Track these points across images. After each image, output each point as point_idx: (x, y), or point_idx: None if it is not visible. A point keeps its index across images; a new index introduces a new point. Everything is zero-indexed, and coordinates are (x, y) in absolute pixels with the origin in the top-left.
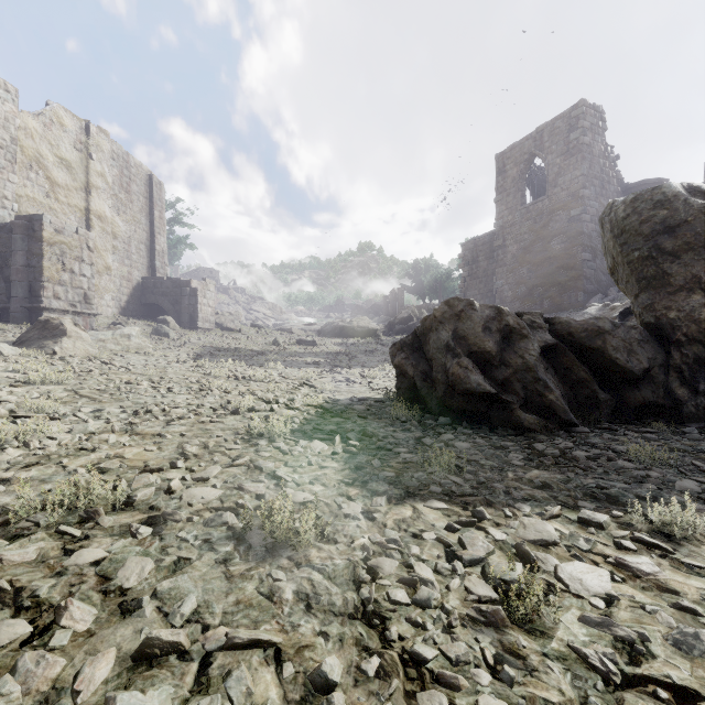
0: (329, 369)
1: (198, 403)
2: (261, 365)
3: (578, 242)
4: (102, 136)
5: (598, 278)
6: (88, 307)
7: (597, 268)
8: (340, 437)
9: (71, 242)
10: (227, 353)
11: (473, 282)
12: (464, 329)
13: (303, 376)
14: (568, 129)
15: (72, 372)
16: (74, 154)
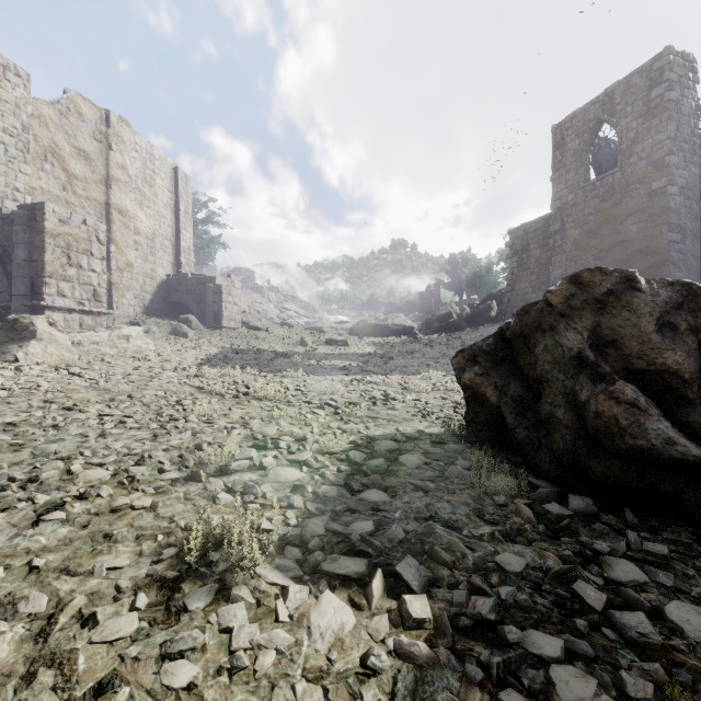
0: (361, 377)
1: (147, 450)
2: (279, 371)
3: (663, 221)
4: (124, 126)
5: (688, 263)
6: (98, 306)
7: (687, 251)
8: (383, 566)
9: (78, 234)
10: (245, 355)
11: (522, 274)
12: (614, 328)
13: (327, 389)
14: (649, 85)
15: (5, 390)
16: (93, 145)
